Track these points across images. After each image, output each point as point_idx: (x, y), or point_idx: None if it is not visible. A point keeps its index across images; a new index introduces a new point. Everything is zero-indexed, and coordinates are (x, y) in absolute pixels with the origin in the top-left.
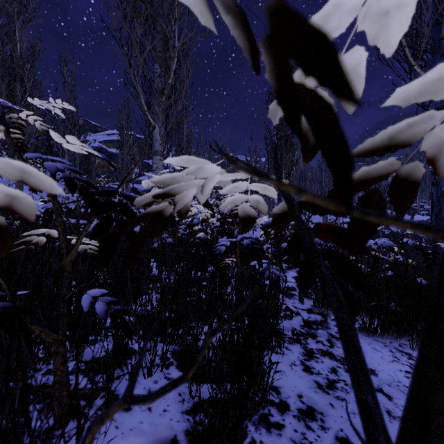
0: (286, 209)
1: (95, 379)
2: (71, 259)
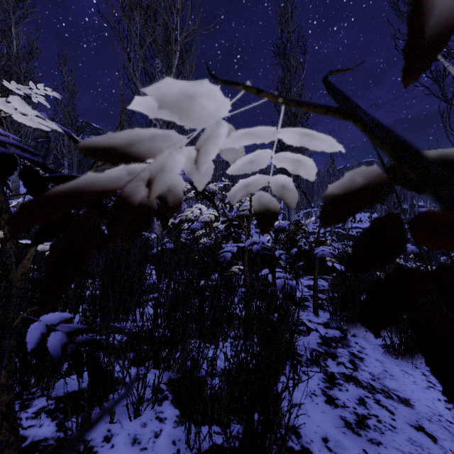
0: (355, 184)
1: (65, 424)
2: (24, 271)
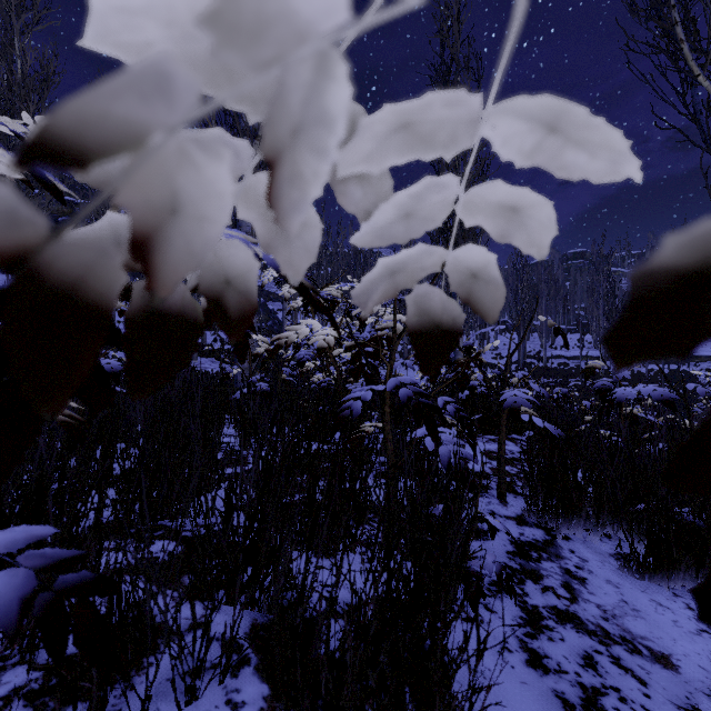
0: None
1: None
2: None
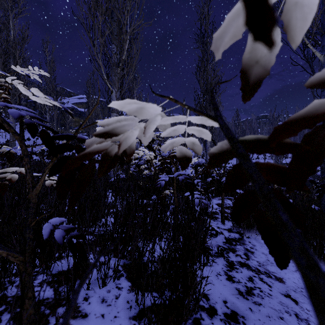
0: (223, 148)
1: (59, 290)
2: (36, 193)
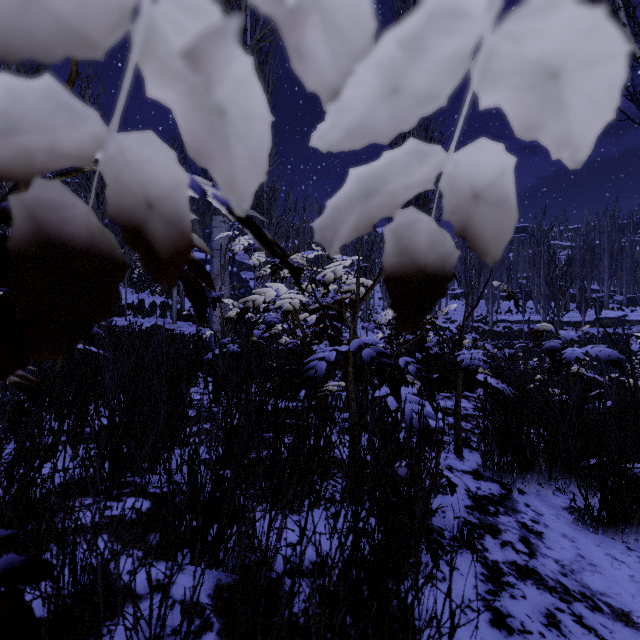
0: None
1: None
2: None
